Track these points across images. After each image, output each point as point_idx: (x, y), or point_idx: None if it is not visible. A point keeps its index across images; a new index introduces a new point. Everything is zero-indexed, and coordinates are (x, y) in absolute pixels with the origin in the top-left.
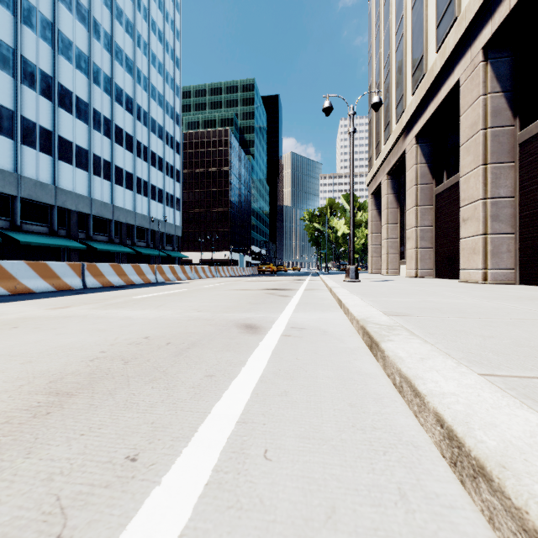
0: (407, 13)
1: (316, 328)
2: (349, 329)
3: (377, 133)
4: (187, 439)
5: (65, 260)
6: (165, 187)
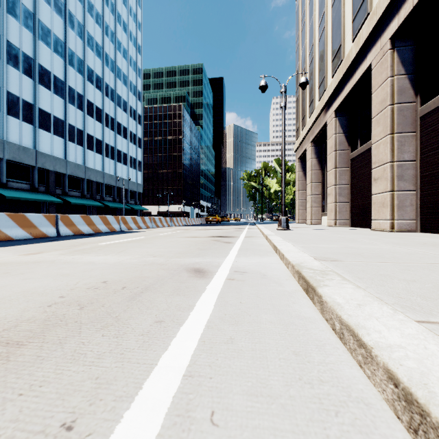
0: (327, 10)
1: (256, 272)
2: (285, 272)
3: (303, 108)
4: (131, 398)
5: (45, 212)
6: (128, 152)
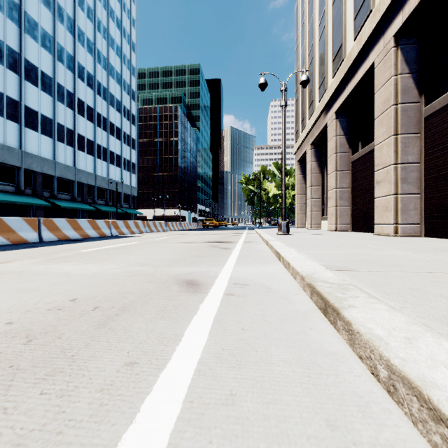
0: (328, 9)
1: (259, 284)
2: (293, 284)
3: (302, 110)
4: None
5: (31, 216)
6: (122, 154)
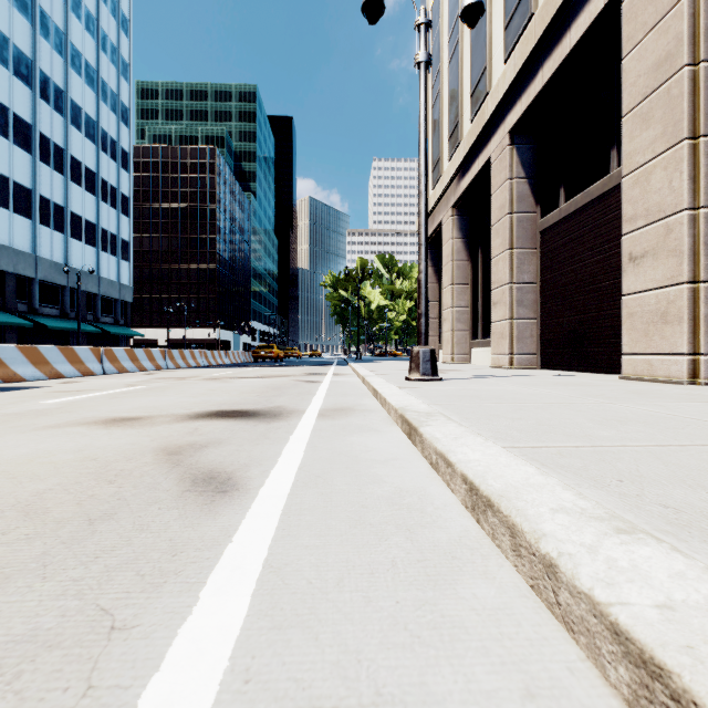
0: None
1: None
2: None
3: (435, 147)
4: None
5: None
6: (99, 221)
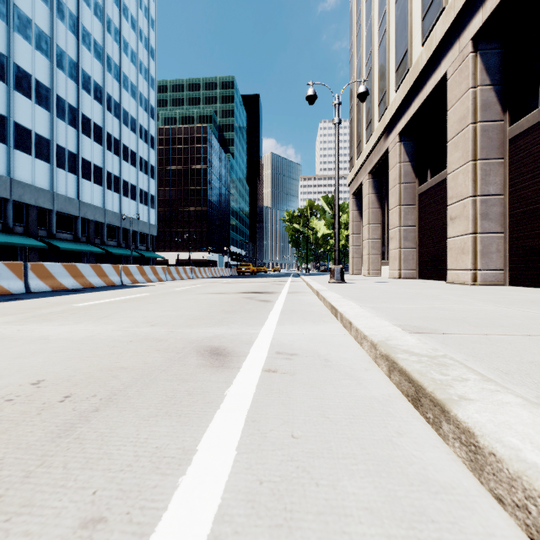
0: (390, 8)
1: (312, 353)
2: (359, 353)
3: (358, 132)
4: None
5: (23, 260)
6: (138, 184)
